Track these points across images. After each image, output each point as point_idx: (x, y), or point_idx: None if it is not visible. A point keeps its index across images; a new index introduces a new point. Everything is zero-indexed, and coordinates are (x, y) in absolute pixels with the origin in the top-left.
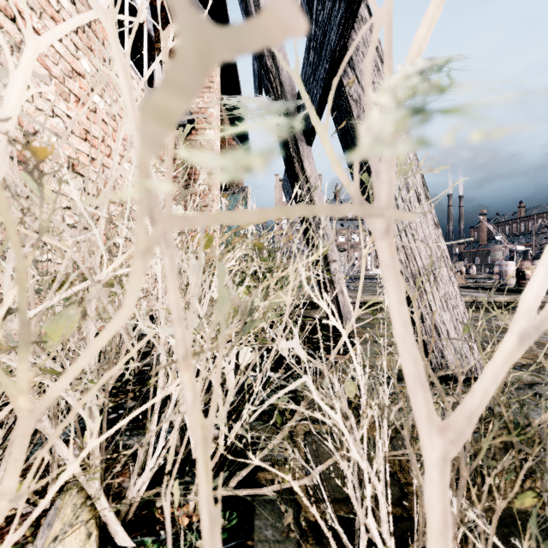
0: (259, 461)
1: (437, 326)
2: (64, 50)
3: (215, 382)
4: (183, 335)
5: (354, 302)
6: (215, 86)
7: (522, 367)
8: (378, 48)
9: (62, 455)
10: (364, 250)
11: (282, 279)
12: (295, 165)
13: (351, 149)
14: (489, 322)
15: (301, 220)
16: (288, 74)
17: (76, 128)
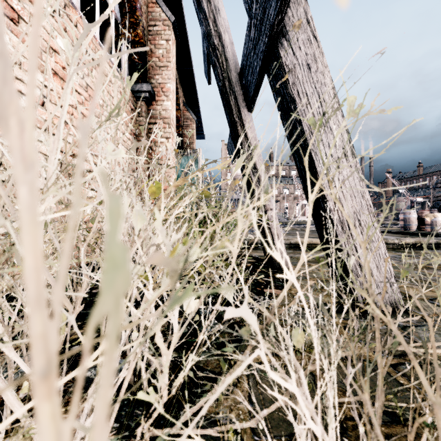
0: (203, 423)
1: (361, 265)
2: (41, 30)
3: (96, 429)
4: (44, 329)
5: (286, 244)
6: (172, 66)
7: (434, 301)
8: (311, 24)
9: (8, 401)
10: (311, 195)
11: (227, 225)
12: (238, 128)
13: (287, 112)
14: (399, 260)
15: (243, 175)
16: (232, 51)
17: (52, 97)
